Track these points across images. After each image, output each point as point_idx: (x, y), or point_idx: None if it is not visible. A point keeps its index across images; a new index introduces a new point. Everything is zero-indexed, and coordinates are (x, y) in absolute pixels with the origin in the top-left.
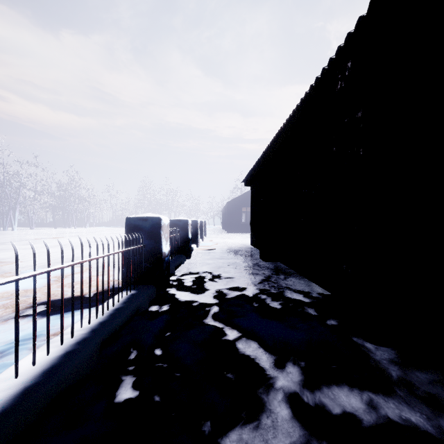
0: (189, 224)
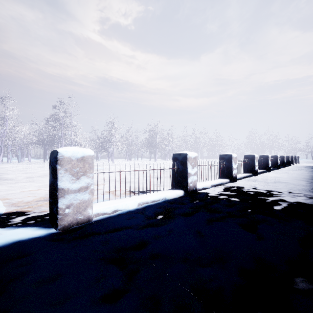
0: (289, 157)
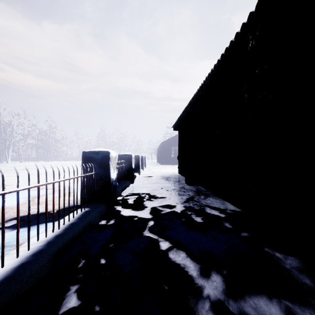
0: (132, 157)
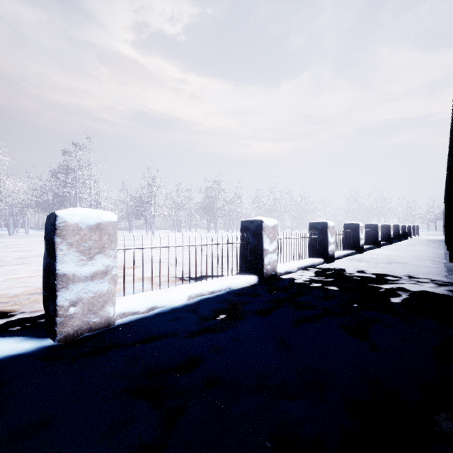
0: (406, 227)
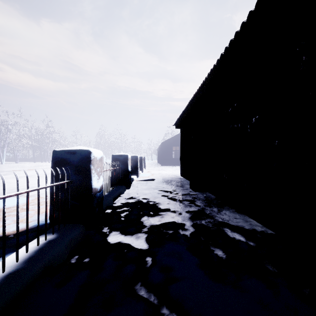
0: (128, 158)
